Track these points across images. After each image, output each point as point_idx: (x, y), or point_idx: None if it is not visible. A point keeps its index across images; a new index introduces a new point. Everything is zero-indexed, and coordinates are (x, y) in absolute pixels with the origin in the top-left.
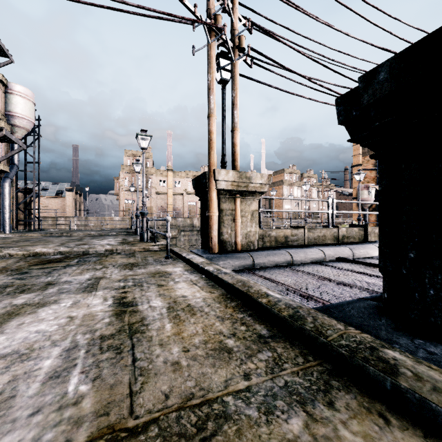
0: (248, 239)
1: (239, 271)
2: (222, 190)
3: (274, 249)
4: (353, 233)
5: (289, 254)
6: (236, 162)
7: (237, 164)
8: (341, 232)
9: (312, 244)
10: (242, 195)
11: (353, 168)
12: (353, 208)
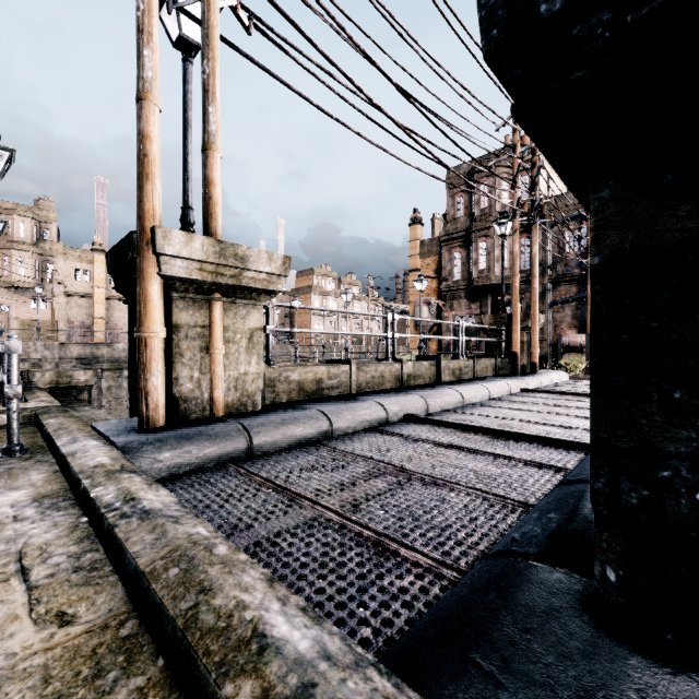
0: (243, 391)
1: (215, 471)
2: (175, 281)
3: (296, 408)
4: (422, 371)
5: (326, 417)
6: (213, 221)
7: (215, 224)
8: (406, 369)
9: (363, 393)
10: (226, 294)
11: (410, 273)
12: (410, 332)
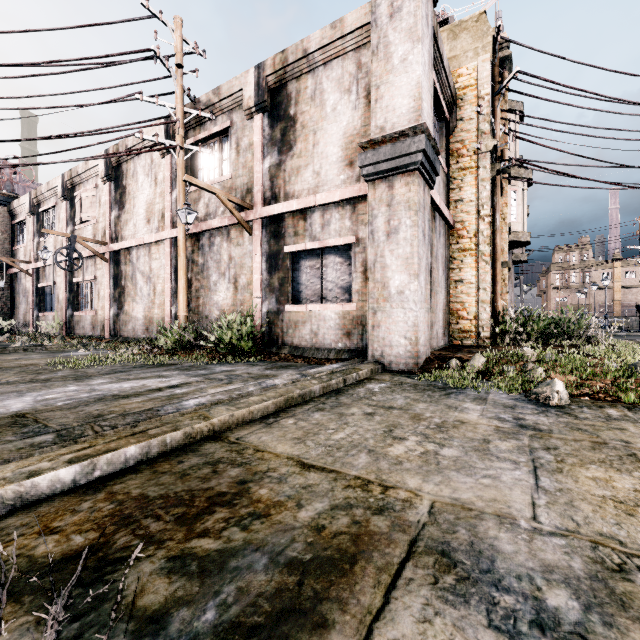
0: None
1: None
2: None
3: None
4: None
5: None
6: None
7: None
8: None
9: None
10: None
11: None
12: None
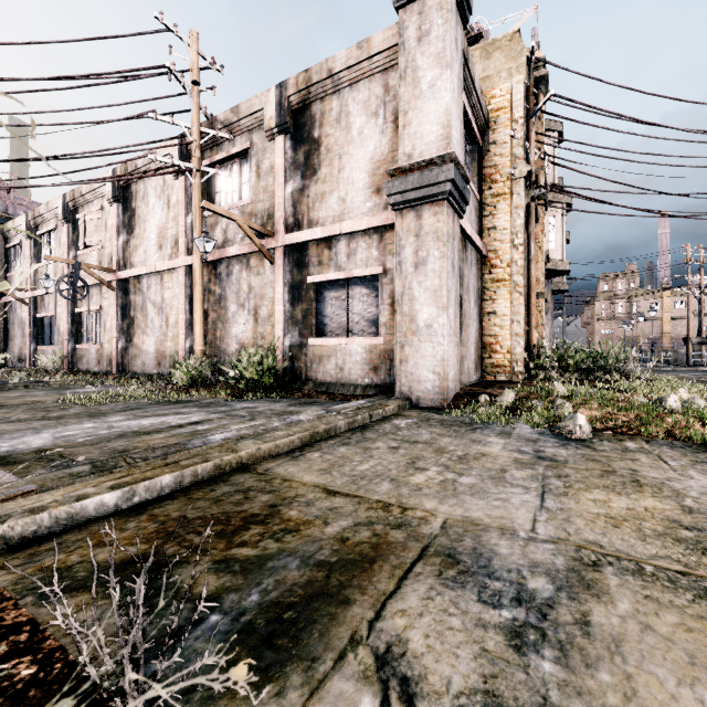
0: None
1: None
2: (694, 344)
3: None
4: None
5: None
6: (702, 333)
7: (702, 333)
8: None
9: None
10: (705, 344)
11: None
12: None
